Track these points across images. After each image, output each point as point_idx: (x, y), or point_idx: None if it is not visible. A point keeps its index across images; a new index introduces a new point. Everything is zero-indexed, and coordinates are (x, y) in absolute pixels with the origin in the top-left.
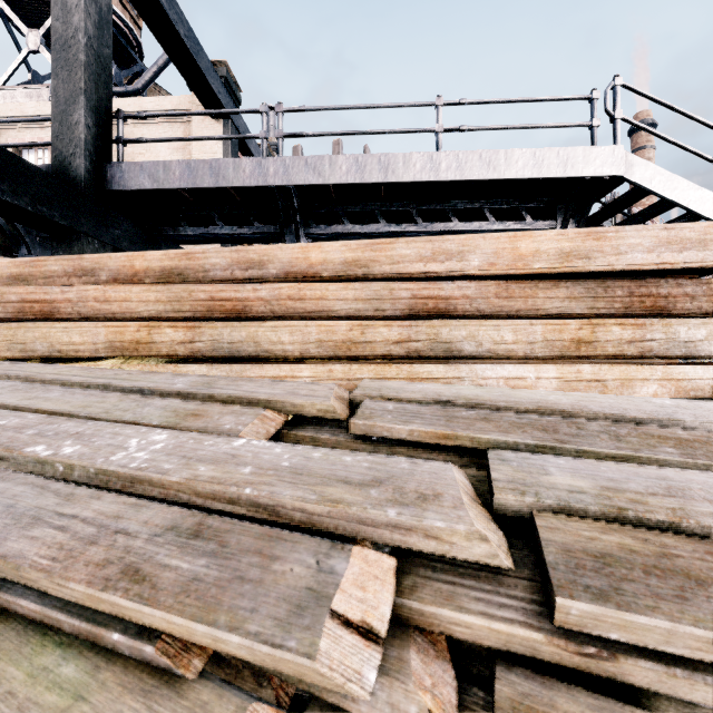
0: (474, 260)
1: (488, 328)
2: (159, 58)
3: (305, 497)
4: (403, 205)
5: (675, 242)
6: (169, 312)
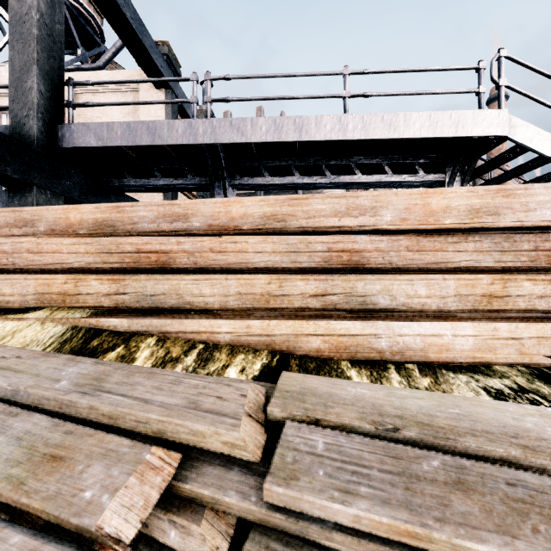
0: (386, 215)
1: (402, 282)
2: (117, 41)
3: None
4: (314, 160)
5: None
6: (98, 263)
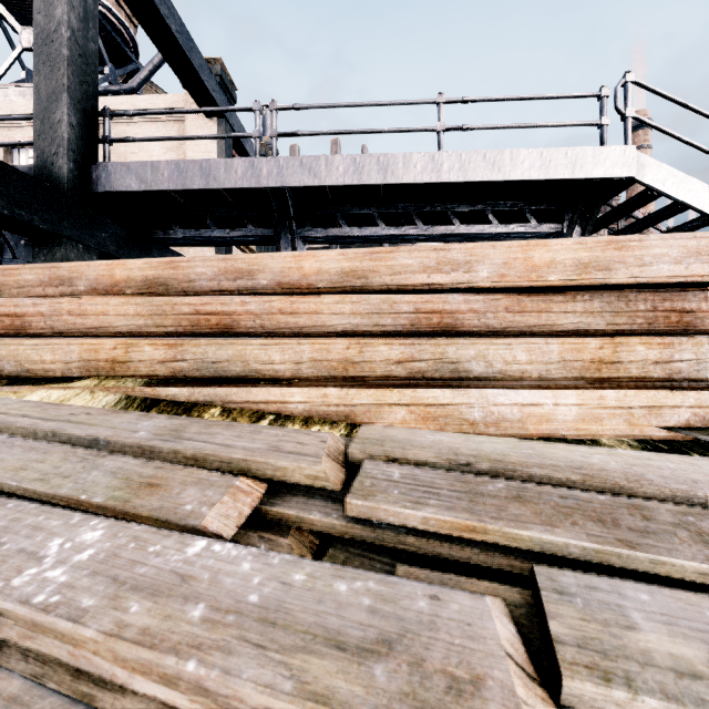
0: (482, 270)
1: (499, 346)
2: (155, 56)
3: (276, 686)
4: (403, 207)
5: (706, 252)
6: (150, 327)
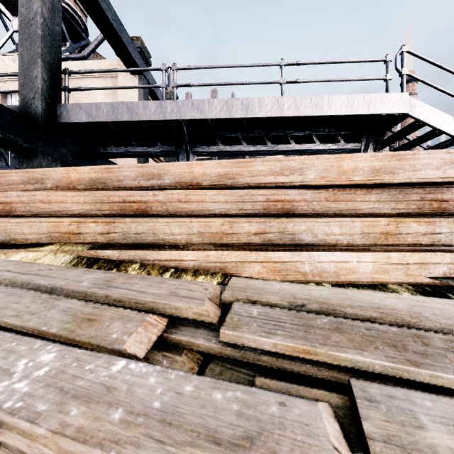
0: (310, 174)
1: (321, 223)
2: (98, 36)
3: None
4: (258, 132)
5: None
6: (94, 210)
